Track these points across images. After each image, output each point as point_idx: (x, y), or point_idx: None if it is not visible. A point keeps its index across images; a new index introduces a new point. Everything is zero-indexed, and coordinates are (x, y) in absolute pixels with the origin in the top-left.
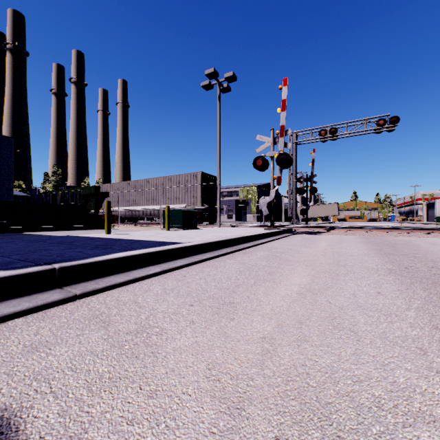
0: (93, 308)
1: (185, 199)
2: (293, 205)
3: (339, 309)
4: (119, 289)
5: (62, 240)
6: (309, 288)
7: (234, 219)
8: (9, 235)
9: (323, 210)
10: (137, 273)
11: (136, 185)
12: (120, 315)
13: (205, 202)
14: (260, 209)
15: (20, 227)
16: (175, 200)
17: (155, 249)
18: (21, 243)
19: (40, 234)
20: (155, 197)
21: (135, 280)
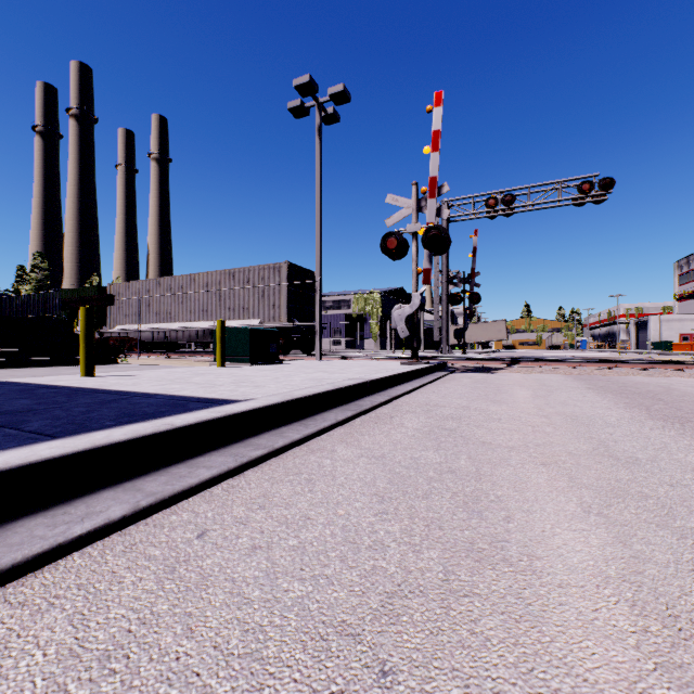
0: None
1: (260, 309)
2: (442, 323)
3: None
4: None
5: None
6: (667, 609)
7: (343, 346)
8: None
9: (484, 331)
10: (23, 537)
11: (172, 286)
12: None
13: (295, 316)
14: (393, 327)
15: None
16: (242, 312)
17: (132, 433)
18: None
19: None
20: (205, 307)
21: None
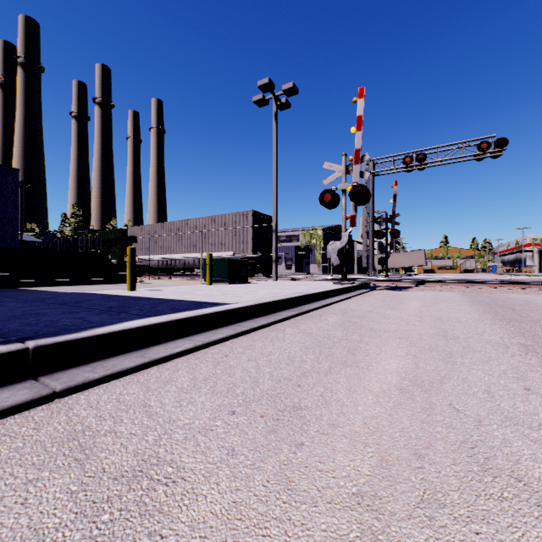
0: (76, 417)
1: (233, 244)
2: (369, 253)
3: (476, 423)
4: (125, 379)
5: (68, 300)
6: (415, 379)
7: (294, 270)
8: (6, 291)
9: (406, 258)
10: (157, 351)
11: (171, 228)
12: (114, 433)
13: (258, 249)
14: (328, 257)
15: (22, 281)
16: (220, 246)
17: (186, 315)
18: (11, 303)
19: (45, 290)
20: (194, 243)
21: (152, 364)
